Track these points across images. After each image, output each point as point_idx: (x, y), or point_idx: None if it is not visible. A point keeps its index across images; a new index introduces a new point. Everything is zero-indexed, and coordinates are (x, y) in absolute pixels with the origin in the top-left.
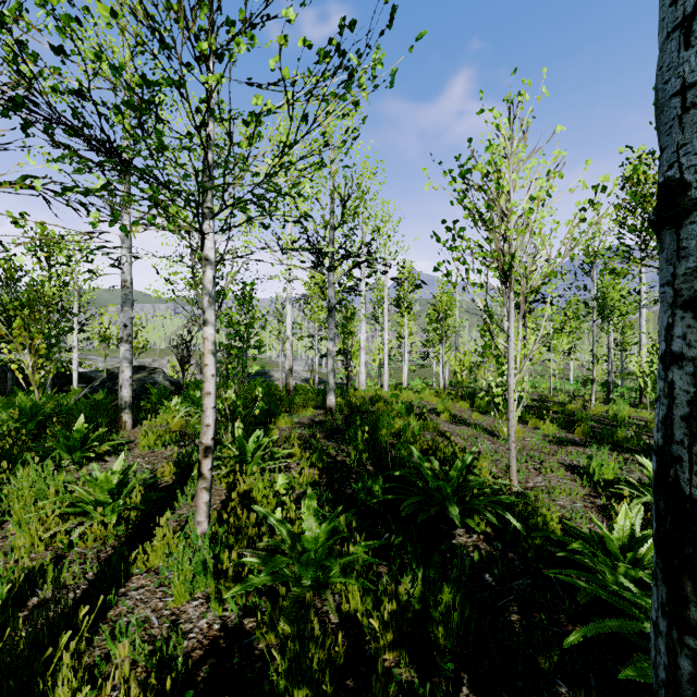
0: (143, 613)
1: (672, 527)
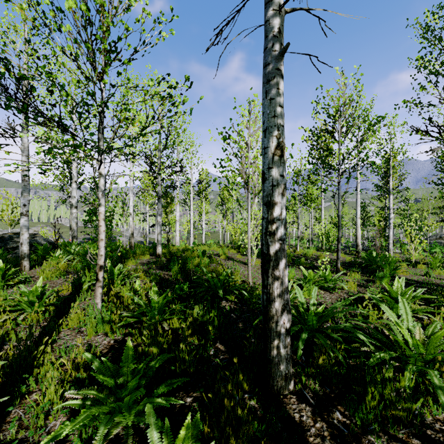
0: (72, 343)
1: (262, 262)
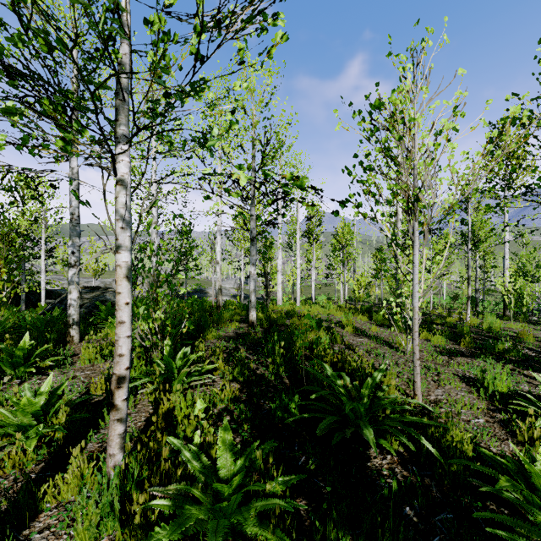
0: None
1: None
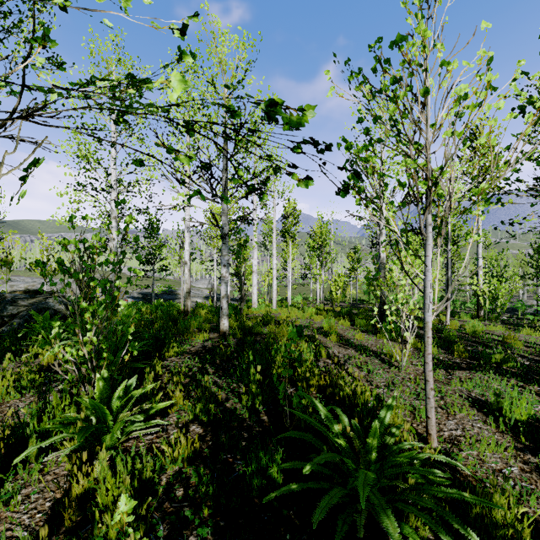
0: None
1: None
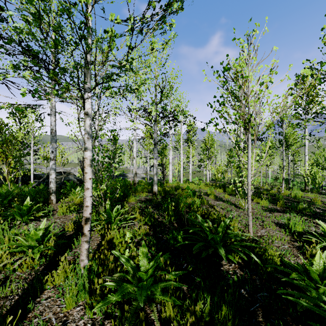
0: (47, 315)
1: None
